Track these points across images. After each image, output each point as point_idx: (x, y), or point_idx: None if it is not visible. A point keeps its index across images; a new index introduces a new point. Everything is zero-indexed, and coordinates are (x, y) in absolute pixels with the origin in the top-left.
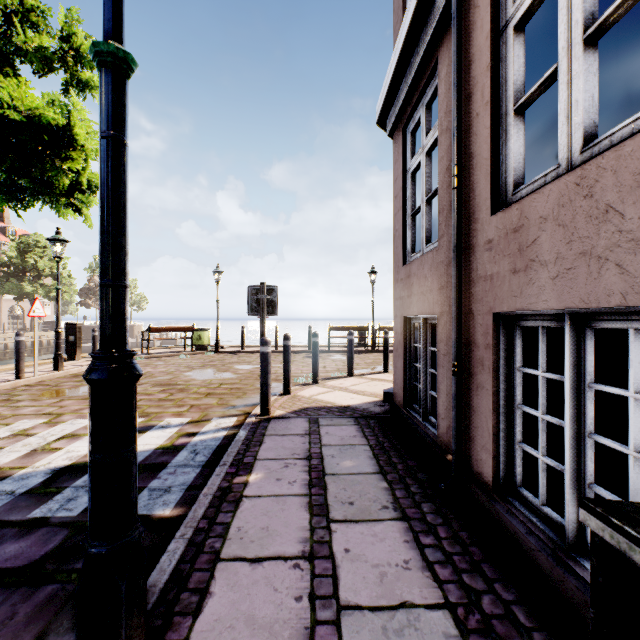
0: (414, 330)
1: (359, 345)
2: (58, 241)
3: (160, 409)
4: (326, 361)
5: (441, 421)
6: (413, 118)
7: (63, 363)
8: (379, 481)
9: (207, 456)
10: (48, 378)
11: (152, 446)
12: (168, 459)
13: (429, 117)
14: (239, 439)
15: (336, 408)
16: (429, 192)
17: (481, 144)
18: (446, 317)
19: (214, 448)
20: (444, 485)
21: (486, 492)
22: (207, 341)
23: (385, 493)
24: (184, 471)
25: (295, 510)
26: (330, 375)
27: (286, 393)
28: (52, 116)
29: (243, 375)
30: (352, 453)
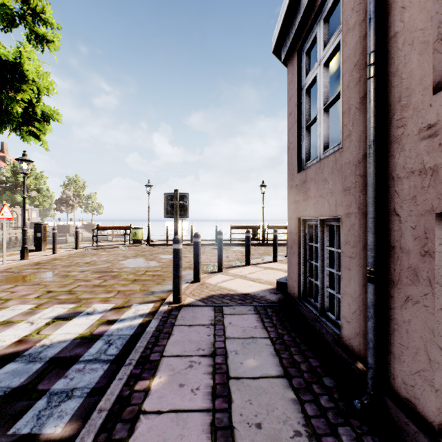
0: (308, 230)
1: (252, 239)
2: (24, 161)
3: (91, 295)
4: (228, 252)
5: (346, 324)
6: (308, 38)
7: (28, 254)
8: (285, 389)
9: (119, 348)
10: (15, 266)
11: (72, 335)
12: (82, 351)
13: (326, 31)
14: (150, 330)
15: (237, 296)
16: (326, 101)
17: (413, 15)
18: (354, 219)
19: (127, 338)
20: (359, 402)
21: (425, 431)
22: (141, 236)
23: (294, 409)
24: (92, 367)
25: (195, 437)
26: (232, 264)
27: (196, 281)
28: (3, 53)
29: (165, 263)
30: (254, 348)
